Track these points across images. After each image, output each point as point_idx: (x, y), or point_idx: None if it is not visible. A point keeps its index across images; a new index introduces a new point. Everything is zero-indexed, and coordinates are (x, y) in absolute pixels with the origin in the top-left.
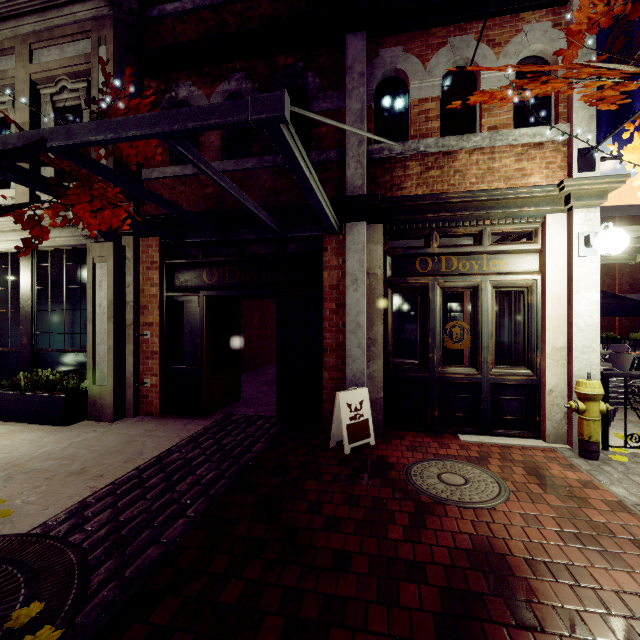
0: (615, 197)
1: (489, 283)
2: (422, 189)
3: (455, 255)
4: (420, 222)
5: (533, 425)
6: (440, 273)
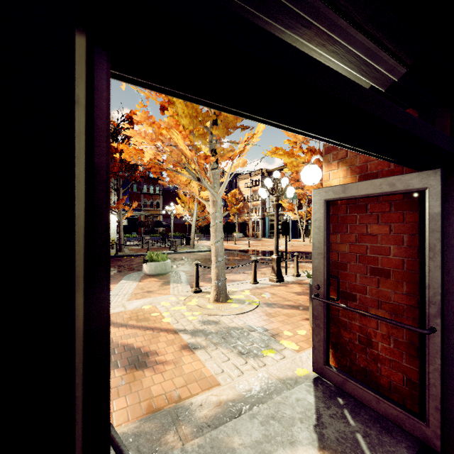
0: None
1: None
2: None
3: None
4: None
5: None
6: None
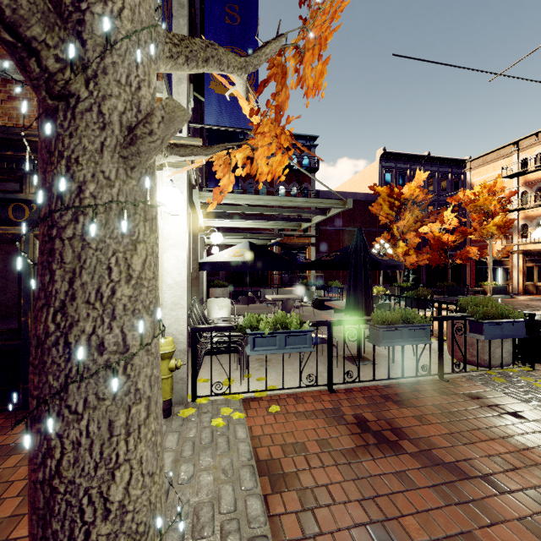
0: (347, 186)
1: None
2: (3, 121)
3: None
4: (3, 160)
5: None
6: None
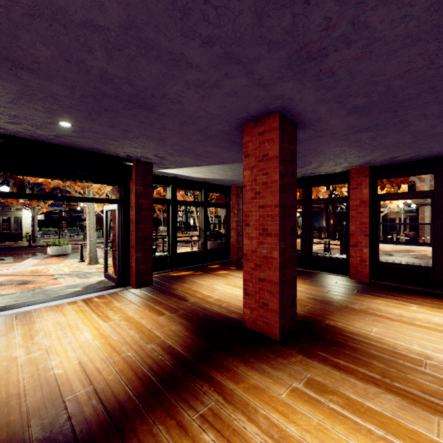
0: None
1: (13, 216)
2: None
3: (5, 211)
4: None
5: (22, 239)
6: (2, 214)
